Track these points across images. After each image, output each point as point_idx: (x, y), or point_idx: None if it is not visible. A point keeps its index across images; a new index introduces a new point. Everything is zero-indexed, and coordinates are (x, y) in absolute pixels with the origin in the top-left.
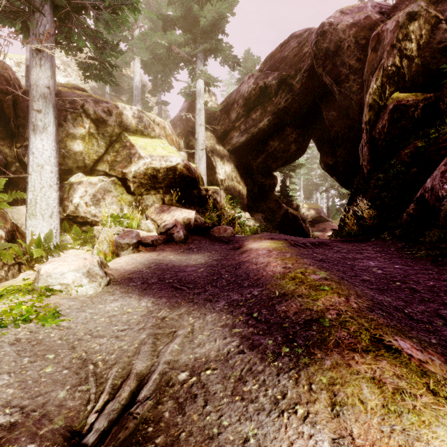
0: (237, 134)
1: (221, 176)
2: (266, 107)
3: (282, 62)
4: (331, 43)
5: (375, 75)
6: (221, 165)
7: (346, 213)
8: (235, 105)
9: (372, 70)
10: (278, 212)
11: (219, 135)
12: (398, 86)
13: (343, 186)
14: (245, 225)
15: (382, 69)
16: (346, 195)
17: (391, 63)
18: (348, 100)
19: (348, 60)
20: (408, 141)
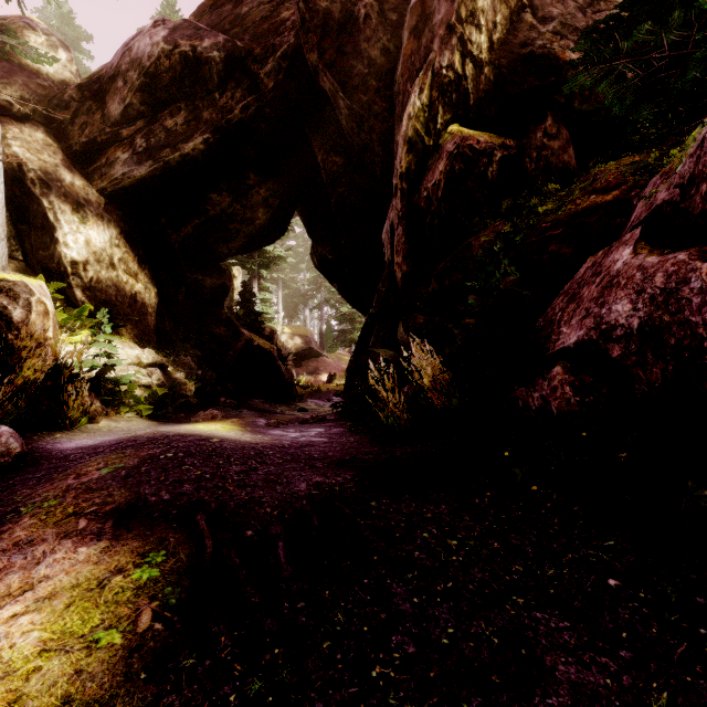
0: (127, 156)
1: (71, 251)
2: (200, 109)
3: (237, 24)
4: (335, 2)
5: (418, 82)
6: (73, 224)
7: (358, 354)
8: (118, 83)
9: (412, 72)
10: (232, 345)
11: (76, 150)
12: (457, 114)
13: (349, 302)
14: (123, 391)
15: (431, 72)
16: (348, 316)
17: (447, 63)
18: (366, 130)
19: (366, 46)
20: (485, 220)
